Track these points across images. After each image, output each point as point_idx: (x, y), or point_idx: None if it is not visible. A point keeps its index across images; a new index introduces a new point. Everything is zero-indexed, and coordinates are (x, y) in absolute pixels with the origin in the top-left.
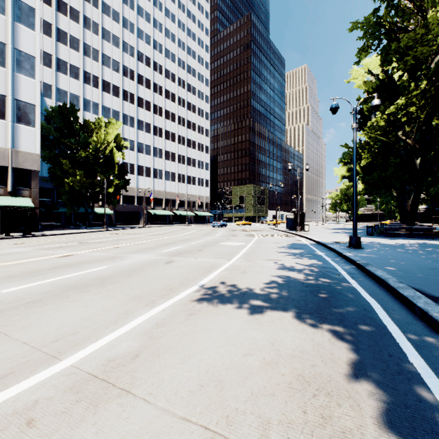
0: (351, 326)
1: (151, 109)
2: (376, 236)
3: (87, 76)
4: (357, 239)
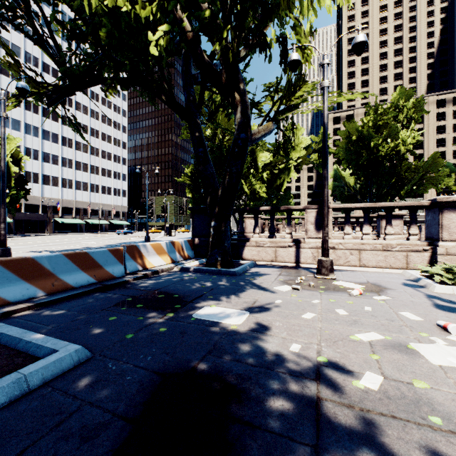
0: None
1: (60, 120)
2: None
3: None
4: (147, 237)
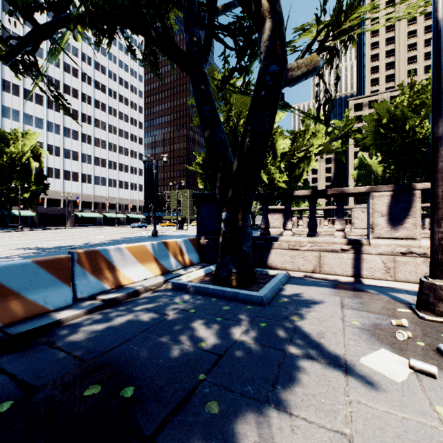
0: None
1: (79, 117)
2: None
3: (6, 84)
4: (154, 232)
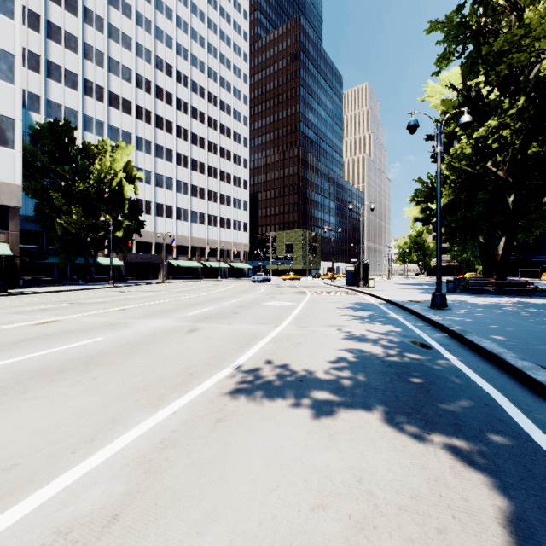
0: (477, 438)
1: (174, 131)
2: (459, 294)
3: (88, 86)
4: (441, 296)
